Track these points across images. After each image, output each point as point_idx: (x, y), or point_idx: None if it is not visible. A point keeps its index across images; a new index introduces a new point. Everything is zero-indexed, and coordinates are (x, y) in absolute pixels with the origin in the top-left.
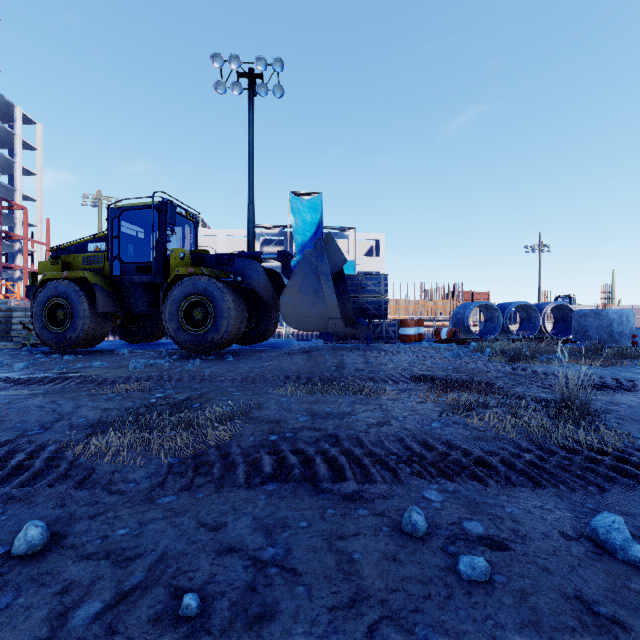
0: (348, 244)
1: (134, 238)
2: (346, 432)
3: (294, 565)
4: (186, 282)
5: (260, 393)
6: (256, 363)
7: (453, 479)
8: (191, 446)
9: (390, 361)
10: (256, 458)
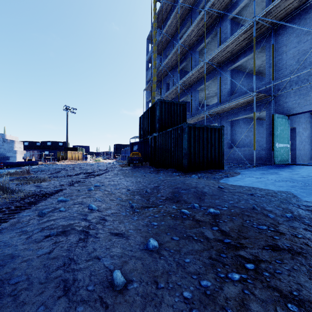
0: None
1: None
2: None
3: (47, 226)
4: None
5: None
6: None
7: (20, 212)
8: None
9: None
10: None
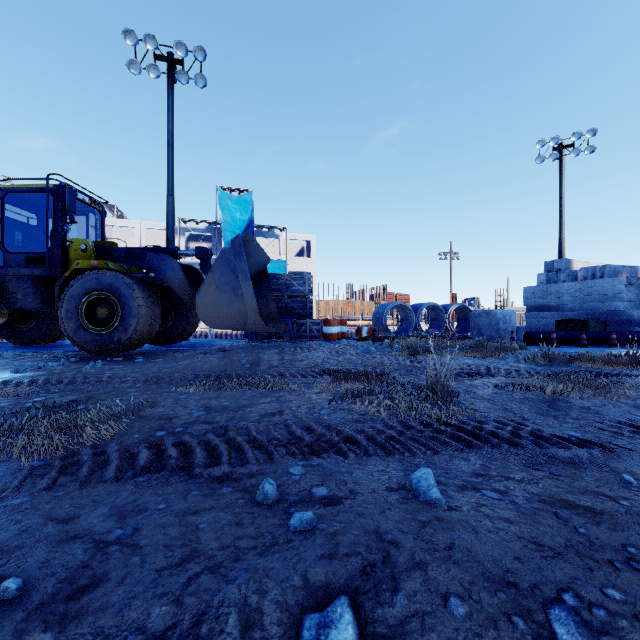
0: (279, 244)
1: (23, 225)
2: (237, 423)
3: (138, 541)
4: (88, 277)
5: (161, 392)
6: (167, 363)
7: (321, 455)
8: (63, 448)
9: (305, 358)
10: (134, 453)
